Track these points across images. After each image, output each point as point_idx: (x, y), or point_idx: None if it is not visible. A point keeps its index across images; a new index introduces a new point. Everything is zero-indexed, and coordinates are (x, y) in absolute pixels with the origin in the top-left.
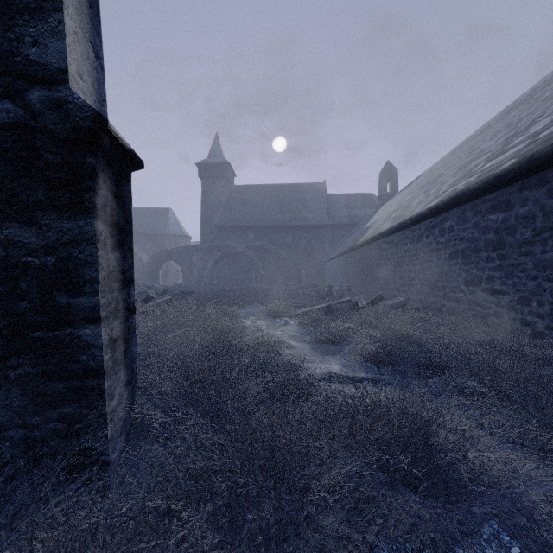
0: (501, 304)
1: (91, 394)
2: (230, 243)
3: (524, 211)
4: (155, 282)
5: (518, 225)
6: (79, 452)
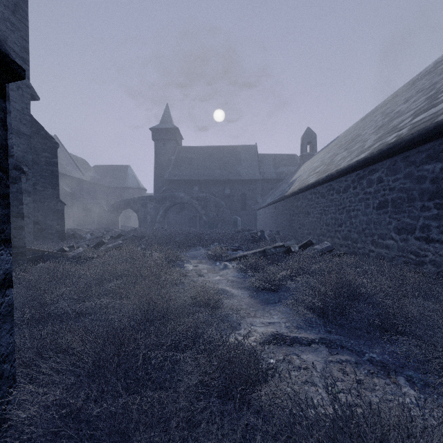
0: (439, 253)
1: None
2: (178, 194)
3: None
4: (115, 226)
5: None
6: None
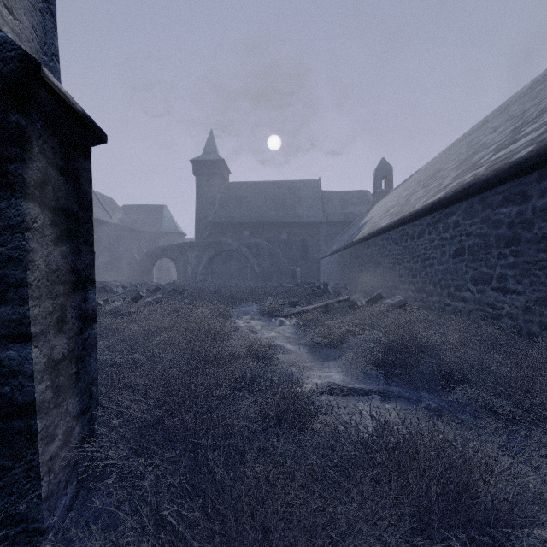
0: (515, 305)
1: (16, 439)
2: (224, 240)
3: (544, 203)
4: (148, 279)
5: (536, 218)
6: (0, 520)
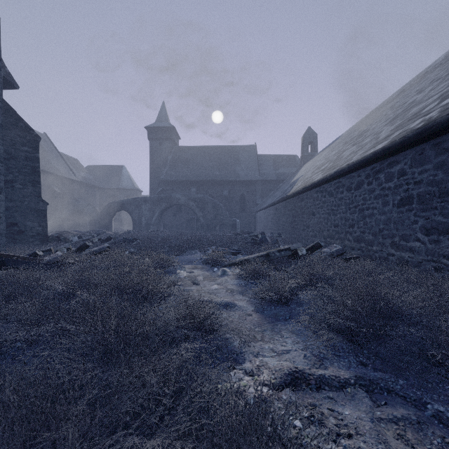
0: None
1: None
2: (174, 195)
3: None
4: (108, 229)
5: None
6: None
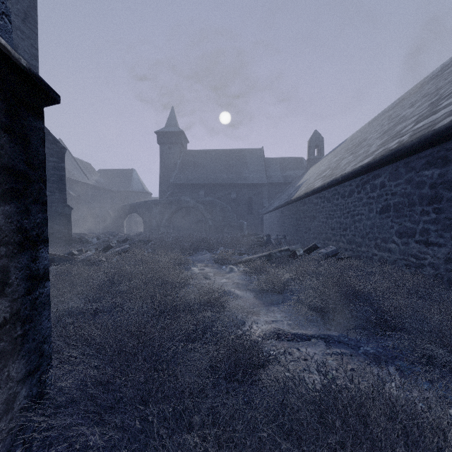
0: (437, 256)
1: None
2: (183, 198)
3: None
4: (120, 231)
5: None
6: None
